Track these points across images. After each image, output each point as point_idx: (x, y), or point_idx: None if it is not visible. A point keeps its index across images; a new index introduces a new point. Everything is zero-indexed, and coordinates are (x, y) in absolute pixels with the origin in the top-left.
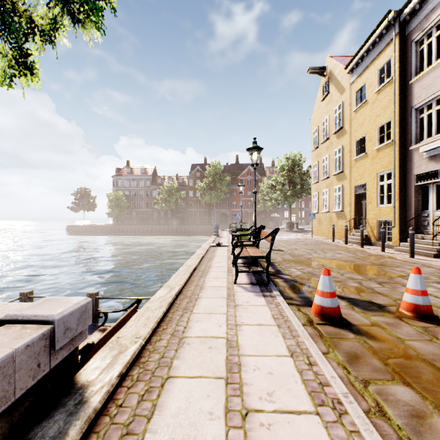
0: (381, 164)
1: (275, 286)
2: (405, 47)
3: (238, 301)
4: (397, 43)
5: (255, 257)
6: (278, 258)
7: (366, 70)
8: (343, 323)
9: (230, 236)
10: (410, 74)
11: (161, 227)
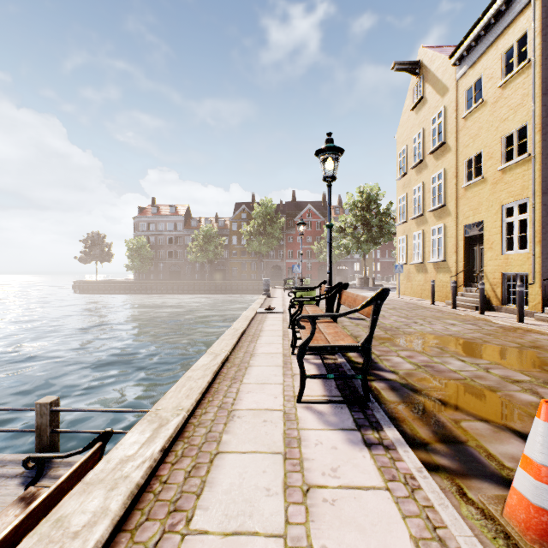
0: (510, 191)
1: (377, 402)
2: None
3: (310, 468)
4: (537, 7)
5: (340, 348)
6: (362, 334)
7: (484, 56)
8: None
9: (286, 295)
10: None
11: (195, 284)
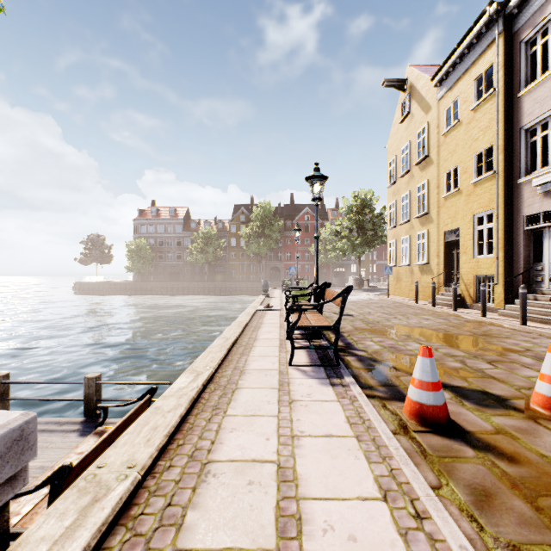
0: (480, 203)
1: (346, 367)
2: (511, 50)
3: (294, 394)
4: (500, 44)
5: (318, 327)
6: (347, 326)
7: (460, 81)
8: (453, 430)
9: (283, 296)
10: (519, 84)
11: (195, 285)
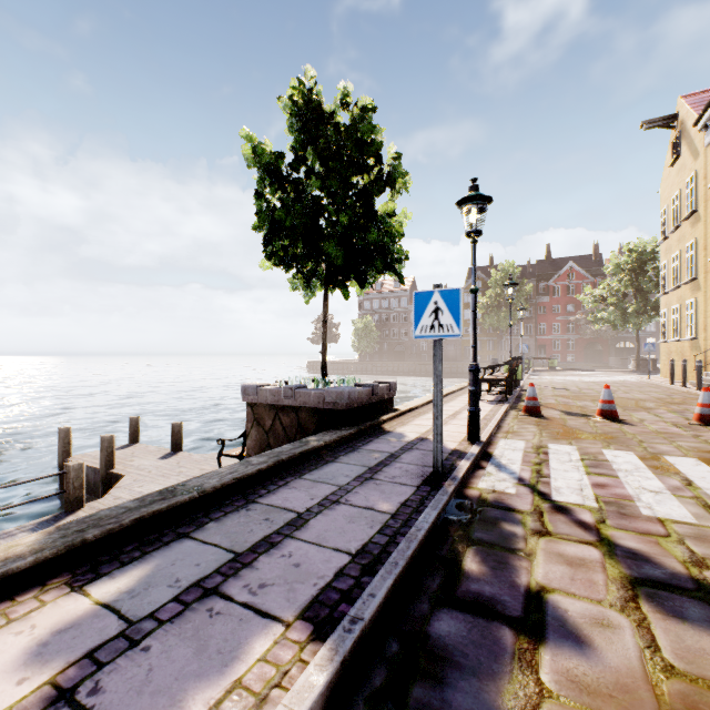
0: None
1: (515, 405)
2: None
3: None
4: None
5: (495, 380)
6: (548, 394)
7: None
8: (538, 416)
9: None
10: None
11: (422, 365)
